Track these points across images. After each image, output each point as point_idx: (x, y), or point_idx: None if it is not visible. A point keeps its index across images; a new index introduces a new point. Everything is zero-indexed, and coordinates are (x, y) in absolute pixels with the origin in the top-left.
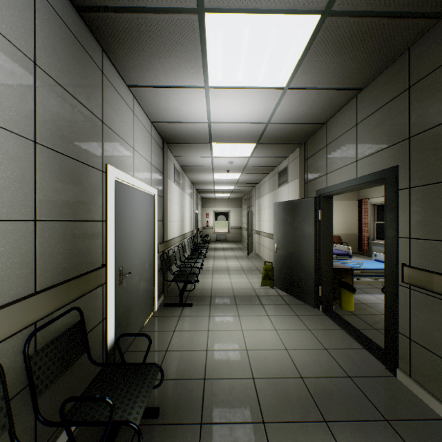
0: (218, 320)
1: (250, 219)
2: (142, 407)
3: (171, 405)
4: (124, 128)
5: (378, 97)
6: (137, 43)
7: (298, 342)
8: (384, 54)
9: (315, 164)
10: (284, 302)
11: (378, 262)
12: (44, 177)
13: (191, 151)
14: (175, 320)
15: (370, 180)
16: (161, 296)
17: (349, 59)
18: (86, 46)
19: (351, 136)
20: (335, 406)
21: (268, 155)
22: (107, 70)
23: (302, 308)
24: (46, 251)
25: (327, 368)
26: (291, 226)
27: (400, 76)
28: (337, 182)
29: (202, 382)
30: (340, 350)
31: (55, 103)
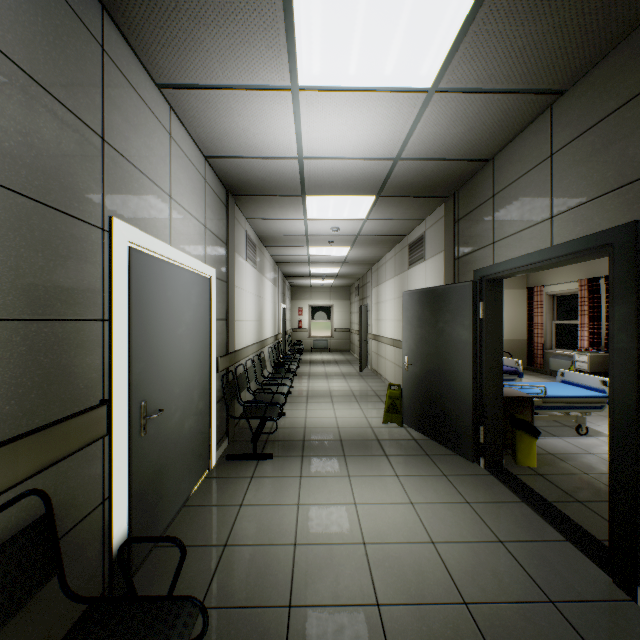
0: (315, 484)
1: (364, 317)
2: None
3: None
4: (151, 159)
5: (595, 102)
6: None
7: (452, 528)
8: (616, 16)
9: (472, 228)
10: (421, 452)
11: (568, 385)
12: None
13: (273, 210)
14: (244, 484)
15: (580, 249)
16: (224, 441)
17: (550, 28)
18: None
19: (540, 176)
20: None
21: (395, 216)
22: (113, 46)
23: (451, 462)
24: None
25: (509, 582)
26: (433, 328)
27: None
28: (513, 256)
29: (285, 615)
30: (525, 544)
31: None
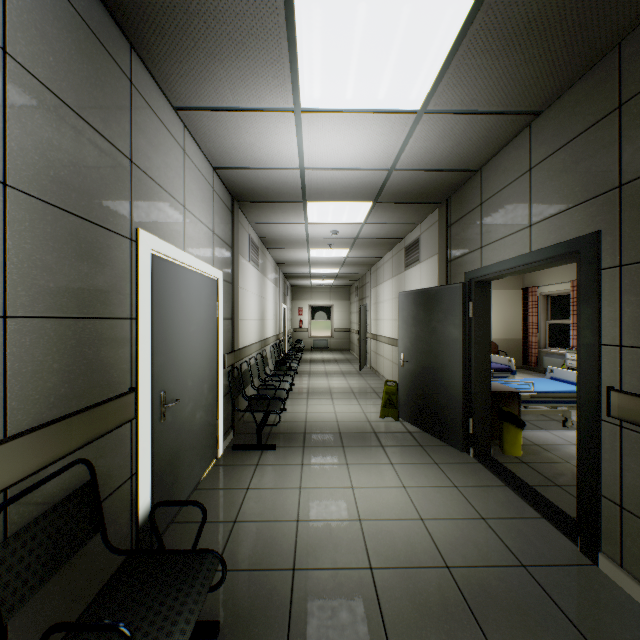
0: (316, 471)
1: (363, 317)
2: (186, 631)
3: (239, 616)
4: (169, 174)
5: (566, 124)
6: (185, 34)
7: (440, 508)
8: (579, 53)
9: (463, 233)
10: (415, 443)
11: (556, 382)
12: (23, 243)
13: (275, 215)
14: (250, 471)
15: (553, 255)
16: (230, 433)
17: (522, 62)
18: (102, 36)
19: (521, 188)
20: (505, 617)
21: (391, 220)
22: (139, 79)
23: (443, 452)
24: (27, 368)
25: (487, 551)
26: (426, 327)
27: (605, 88)
28: (498, 260)
29: (290, 576)
30: (505, 520)
31: (44, 123)
